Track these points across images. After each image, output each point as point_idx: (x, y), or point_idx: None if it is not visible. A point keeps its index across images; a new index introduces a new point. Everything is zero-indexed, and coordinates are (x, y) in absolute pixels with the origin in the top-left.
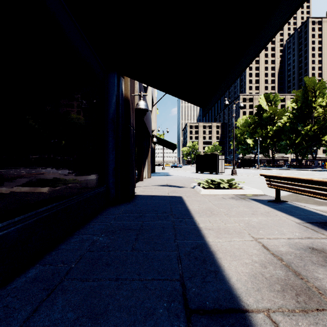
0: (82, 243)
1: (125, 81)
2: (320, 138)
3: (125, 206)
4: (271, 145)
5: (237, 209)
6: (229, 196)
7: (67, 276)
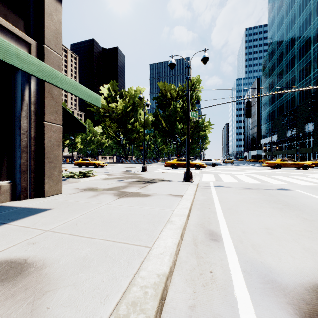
0: None
1: None
2: (64, 141)
3: None
4: None
5: None
6: None
7: None
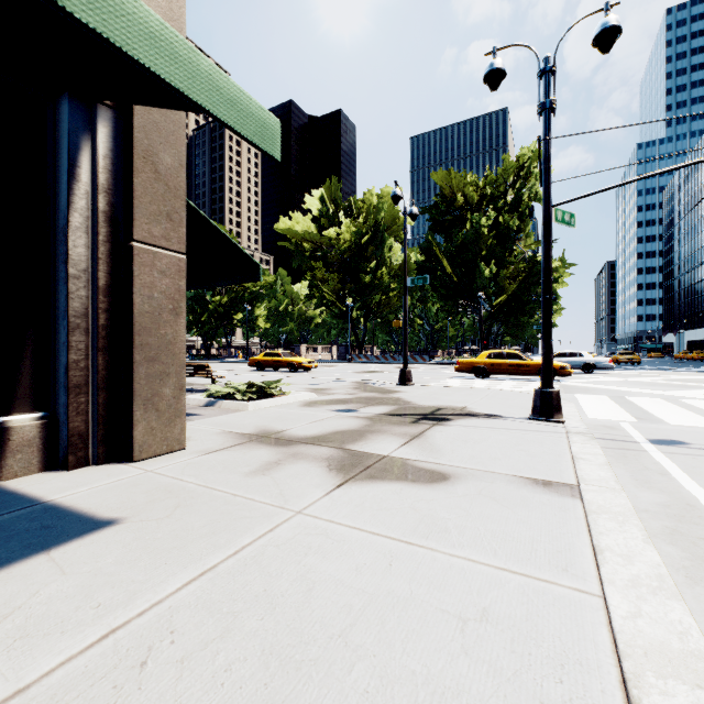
0: None
1: None
2: (233, 316)
3: None
4: None
5: None
6: None
7: None
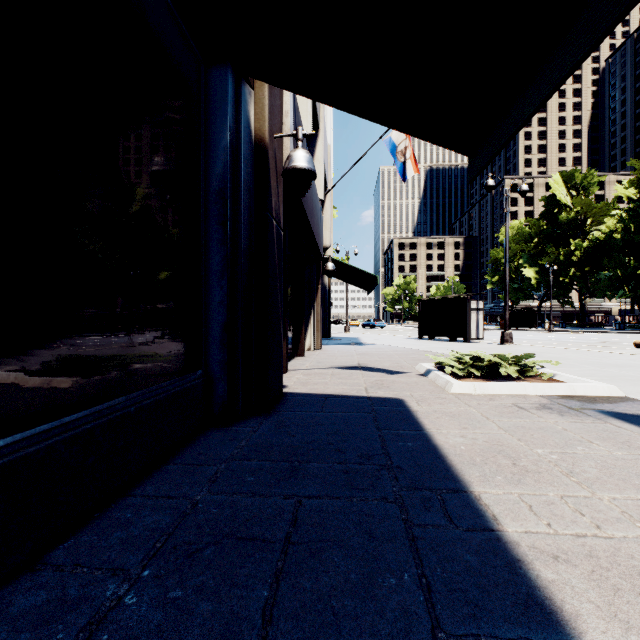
0: (39, 634)
1: (256, 97)
2: None
3: (254, 430)
4: (577, 280)
5: (591, 450)
6: (532, 403)
7: None
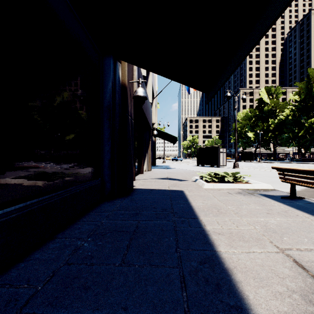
0: (61, 251)
1: (122, 66)
2: None
3: (122, 201)
4: (272, 138)
5: (248, 206)
6: (235, 191)
7: (25, 308)
